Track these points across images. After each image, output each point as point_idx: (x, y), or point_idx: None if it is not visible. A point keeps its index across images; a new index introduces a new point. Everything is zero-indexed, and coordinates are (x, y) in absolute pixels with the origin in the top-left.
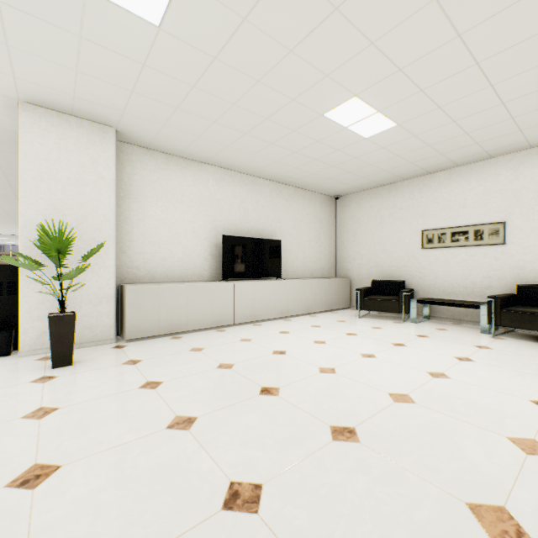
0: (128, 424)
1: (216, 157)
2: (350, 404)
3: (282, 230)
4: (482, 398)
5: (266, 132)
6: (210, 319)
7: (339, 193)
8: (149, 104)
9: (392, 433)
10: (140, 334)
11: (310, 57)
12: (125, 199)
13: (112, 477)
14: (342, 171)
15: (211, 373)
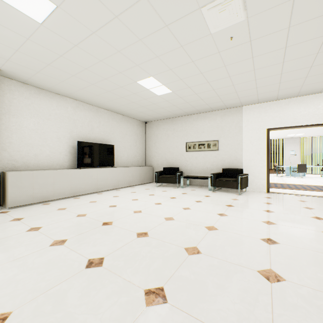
0: (24, 248)
1: (73, 94)
2: (146, 224)
3: (115, 139)
4: (200, 215)
5: (105, 85)
6: (69, 192)
7: (147, 120)
8: (28, 59)
9: (163, 231)
10: (19, 203)
11: (129, 56)
12: (6, 115)
13: (21, 269)
14: (148, 109)
15: (73, 219)
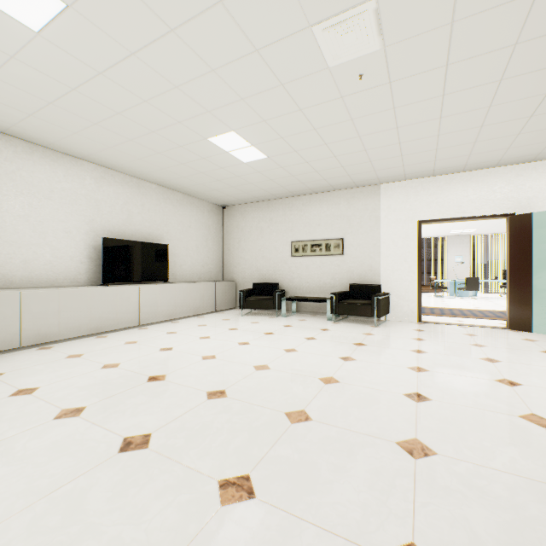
0: (6, 425)
1: (95, 155)
2: (224, 377)
3: (169, 235)
4: (313, 360)
5: (153, 142)
6: (88, 326)
7: (226, 203)
8: (12, 92)
9: (251, 388)
10: None
11: (194, 95)
12: None
13: (3, 461)
14: (227, 185)
15: (95, 373)
